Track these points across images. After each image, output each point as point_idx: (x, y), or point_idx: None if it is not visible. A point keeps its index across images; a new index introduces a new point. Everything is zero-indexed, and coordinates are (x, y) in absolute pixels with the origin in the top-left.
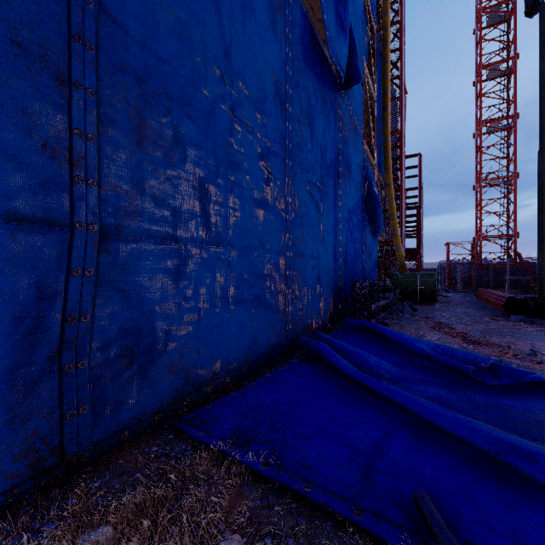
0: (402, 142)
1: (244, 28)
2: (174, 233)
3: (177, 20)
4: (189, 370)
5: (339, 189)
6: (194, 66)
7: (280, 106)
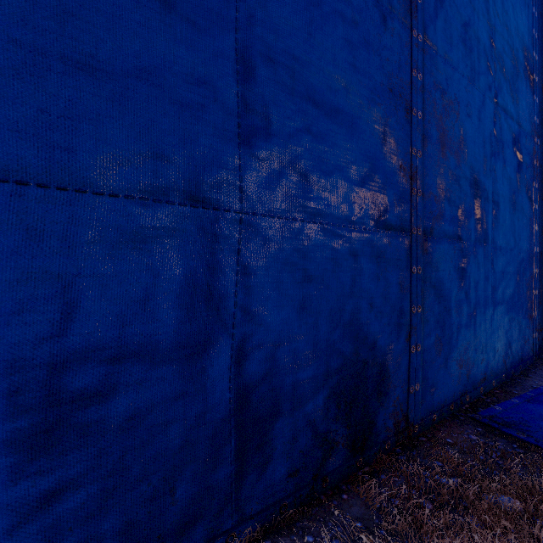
0: None
1: (502, 5)
2: (459, 232)
3: (461, 25)
4: (467, 367)
5: None
6: (471, 64)
7: (528, 79)
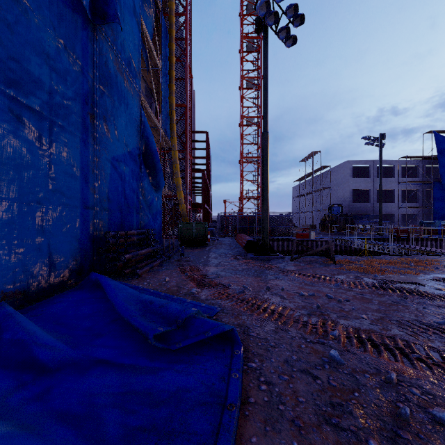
0: (187, 115)
1: None
2: None
3: None
4: None
5: (94, 130)
6: None
7: None
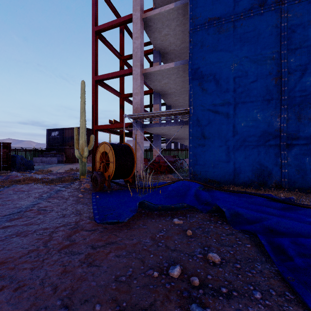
0: None
1: None
2: None
3: None
4: None
5: None
6: None
7: None
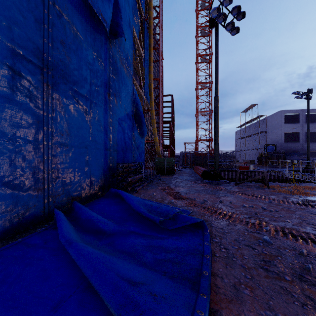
0: (160, 85)
1: None
2: None
3: None
4: None
5: (110, 103)
6: None
7: (35, 23)
